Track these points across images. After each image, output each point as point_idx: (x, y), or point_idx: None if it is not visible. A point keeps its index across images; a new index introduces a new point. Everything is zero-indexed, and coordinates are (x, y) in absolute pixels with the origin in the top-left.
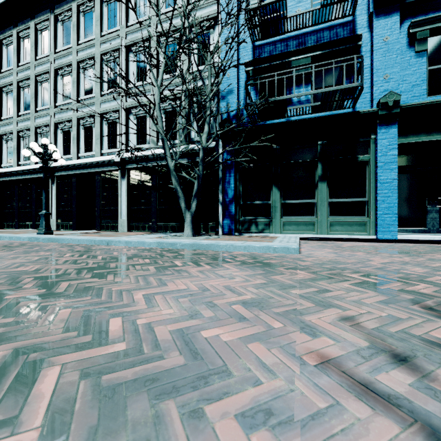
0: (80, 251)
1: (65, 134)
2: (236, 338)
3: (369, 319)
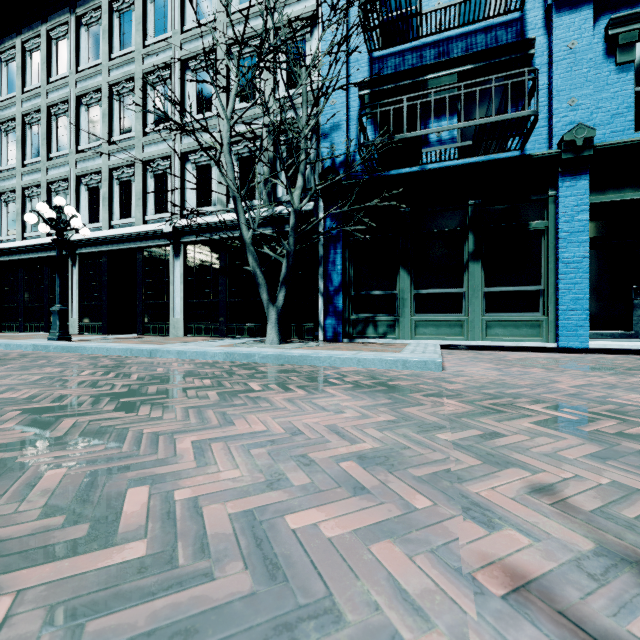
0: (108, 366)
1: (92, 191)
2: (349, 531)
3: (581, 490)
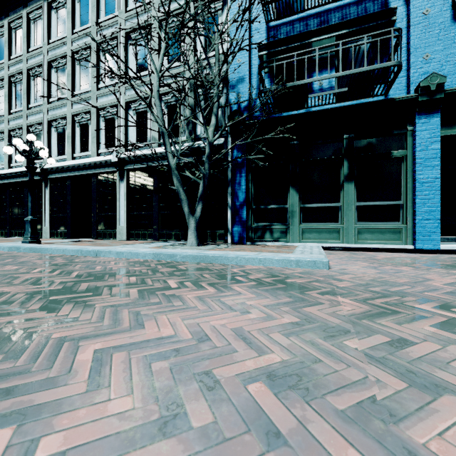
0: (58, 264)
1: (60, 132)
2: None
3: None
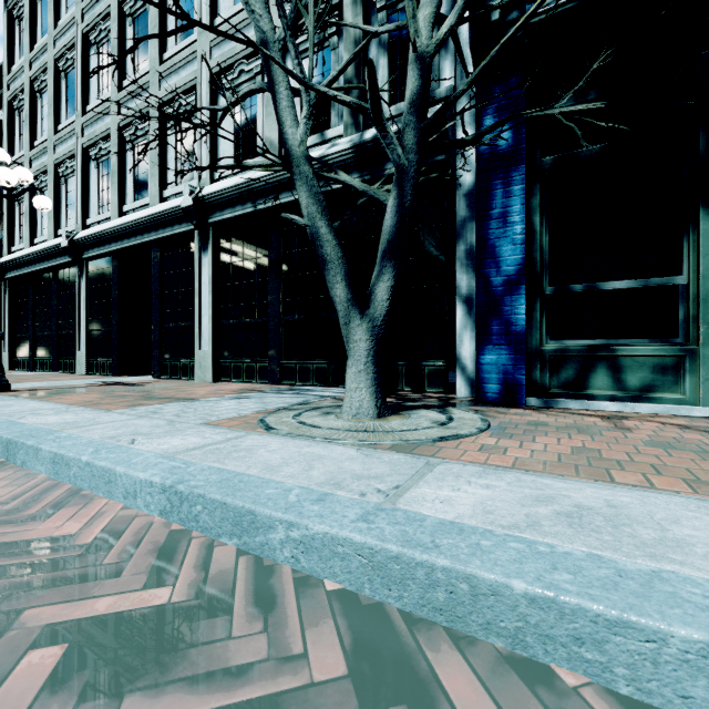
0: None
1: (102, 168)
2: None
3: None
